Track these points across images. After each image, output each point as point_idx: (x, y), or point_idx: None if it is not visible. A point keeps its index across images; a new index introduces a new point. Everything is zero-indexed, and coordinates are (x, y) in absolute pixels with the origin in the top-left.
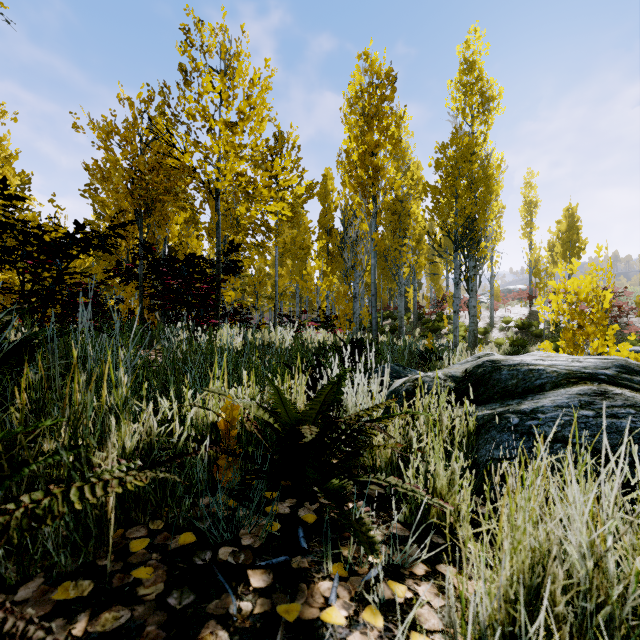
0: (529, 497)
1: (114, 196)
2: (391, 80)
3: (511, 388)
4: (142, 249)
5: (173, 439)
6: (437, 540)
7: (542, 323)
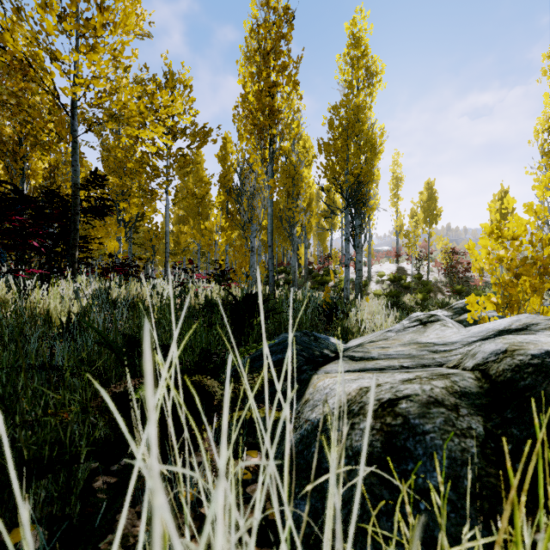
0: None
1: None
2: (289, 17)
3: None
4: None
5: None
6: None
7: (408, 277)
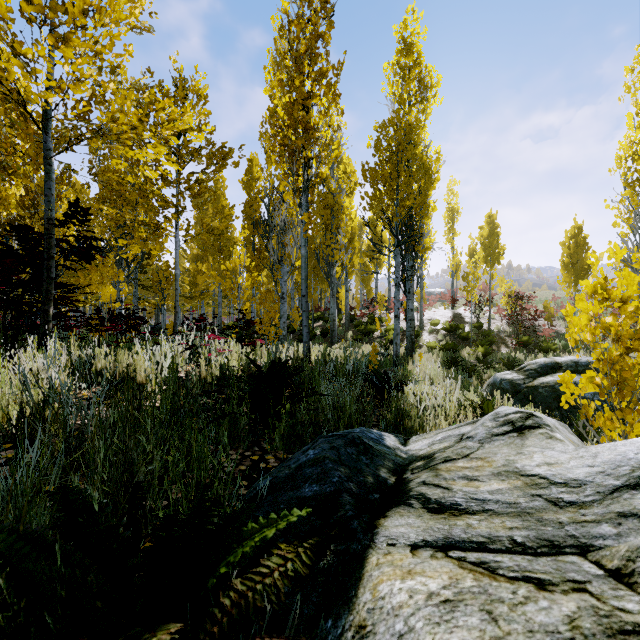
0: None
1: None
2: (327, 13)
3: None
4: None
5: None
6: None
7: (466, 325)
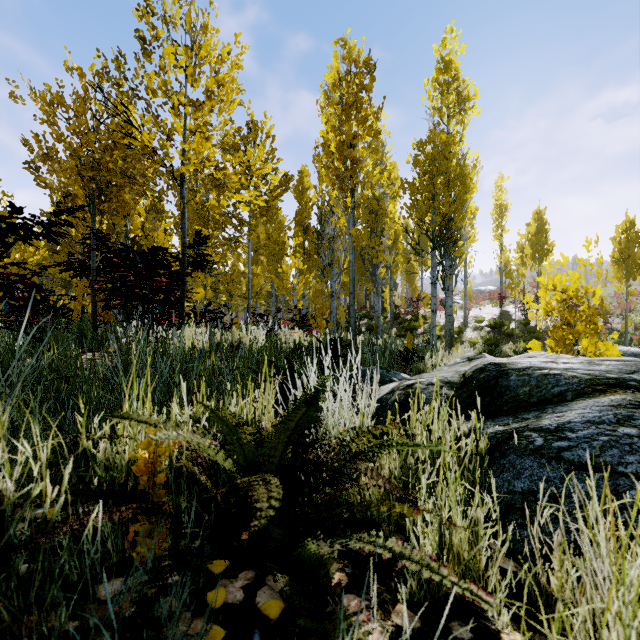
0: (632, 600)
1: (60, 177)
2: (370, 69)
3: (523, 397)
4: (95, 239)
5: (44, 505)
6: (460, 633)
7: (513, 323)
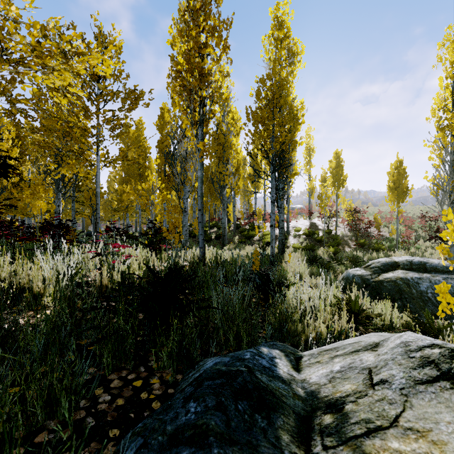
0: None
1: None
2: None
3: None
4: None
5: None
6: None
7: (320, 231)
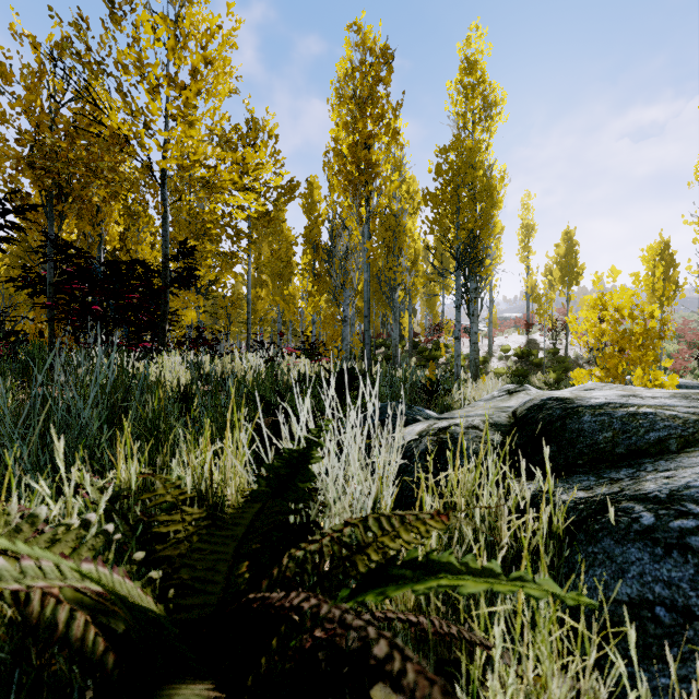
0: None
1: (3, 168)
2: (387, 59)
3: (605, 446)
4: (52, 247)
5: None
6: None
7: (541, 352)
